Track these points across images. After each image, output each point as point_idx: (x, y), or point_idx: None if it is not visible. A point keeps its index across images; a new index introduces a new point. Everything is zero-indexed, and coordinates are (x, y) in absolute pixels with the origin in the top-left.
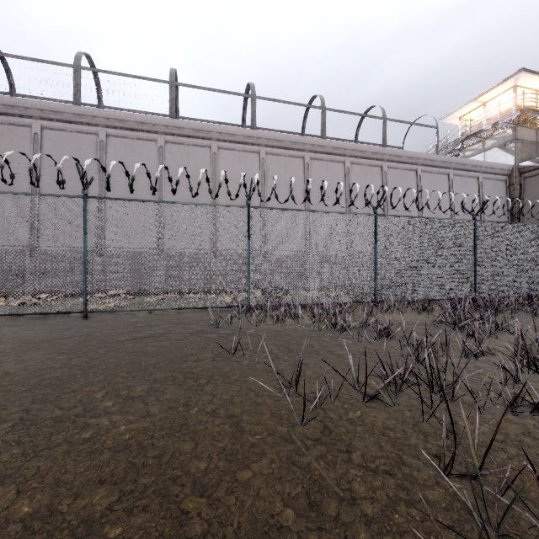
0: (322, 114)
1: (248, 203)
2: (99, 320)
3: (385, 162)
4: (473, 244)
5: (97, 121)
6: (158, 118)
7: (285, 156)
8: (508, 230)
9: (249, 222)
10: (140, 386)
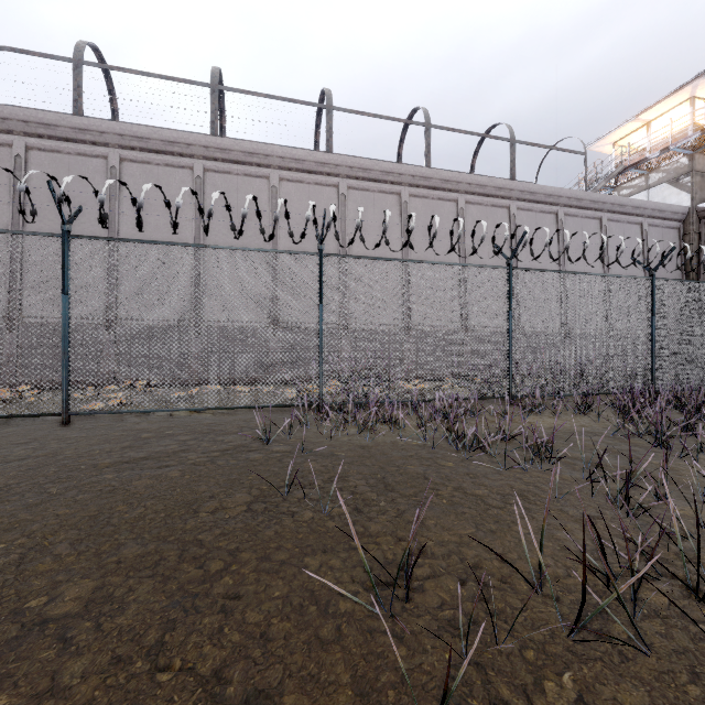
0: (427, 133)
1: (319, 248)
2: (87, 427)
3: (513, 202)
4: (651, 313)
5: (106, 139)
6: (194, 135)
7: (374, 191)
8: (699, 292)
9: (322, 277)
10: (79, 582)
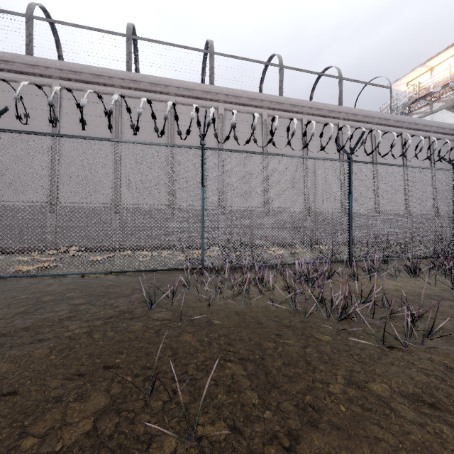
0: (280, 71)
1: (201, 143)
2: (4, 289)
3: (341, 121)
4: (453, 196)
5: (50, 72)
6: (114, 70)
7: (243, 112)
8: None
9: (203, 166)
10: None
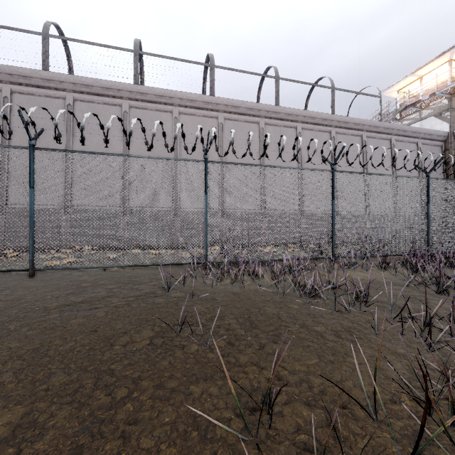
0: (276, 83)
1: (205, 157)
2: (45, 279)
3: (333, 128)
4: (427, 201)
5: (64, 86)
6: (123, 84)
7: (241, 121)
8: None
9: (206, 177)
10: (13, 408)
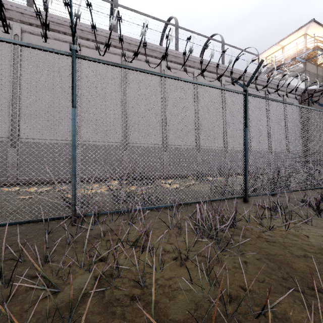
0: (176, 30)
1: (71, 47)
2: None
3: (223, 77)
4: None
5: None
6: (12, 3)
7: (144, 61)
8: None
9: (74, 79)
10: None
